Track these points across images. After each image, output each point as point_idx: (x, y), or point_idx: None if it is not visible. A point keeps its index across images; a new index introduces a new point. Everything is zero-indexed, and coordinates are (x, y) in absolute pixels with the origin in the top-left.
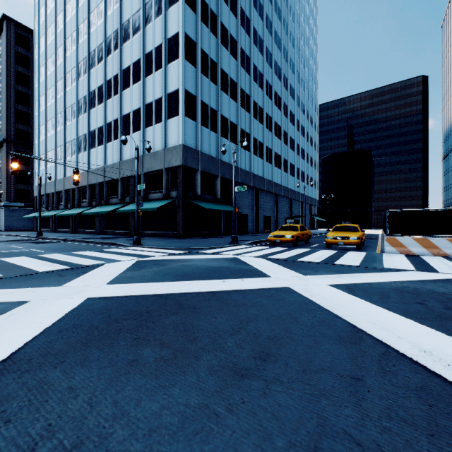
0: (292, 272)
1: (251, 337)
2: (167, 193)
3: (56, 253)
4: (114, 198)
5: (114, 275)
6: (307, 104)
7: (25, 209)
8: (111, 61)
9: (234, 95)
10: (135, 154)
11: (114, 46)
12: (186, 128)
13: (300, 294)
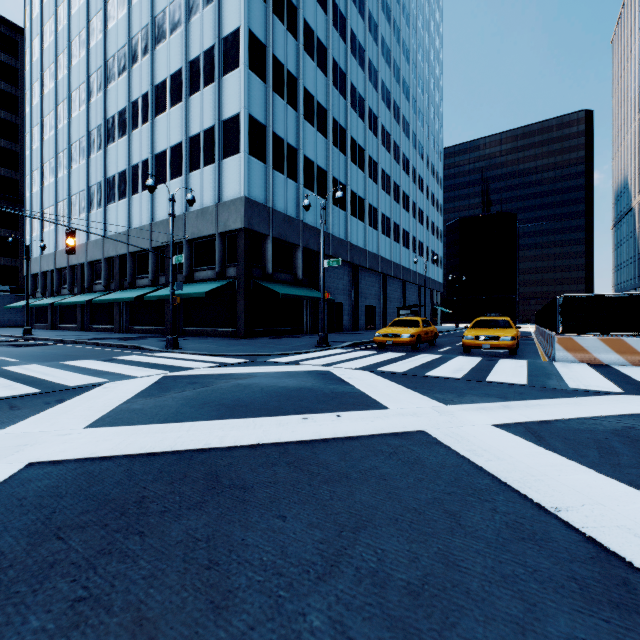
0: (422, 399)
1: (368, 587)
2: (222, 271)
3: (35, 363)
4: (143, 277)
5: (111, 406)
6: (427, 146)
7: (10, 295)
8: (139, 73)
9: (322, 127)
10: (169, 208)
11: (142, 51)
12: (251, 173)
13: (449, 448)
